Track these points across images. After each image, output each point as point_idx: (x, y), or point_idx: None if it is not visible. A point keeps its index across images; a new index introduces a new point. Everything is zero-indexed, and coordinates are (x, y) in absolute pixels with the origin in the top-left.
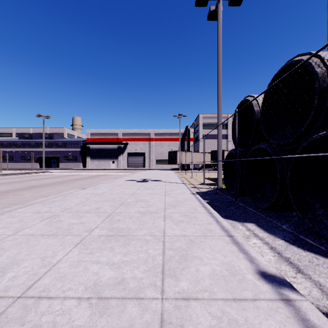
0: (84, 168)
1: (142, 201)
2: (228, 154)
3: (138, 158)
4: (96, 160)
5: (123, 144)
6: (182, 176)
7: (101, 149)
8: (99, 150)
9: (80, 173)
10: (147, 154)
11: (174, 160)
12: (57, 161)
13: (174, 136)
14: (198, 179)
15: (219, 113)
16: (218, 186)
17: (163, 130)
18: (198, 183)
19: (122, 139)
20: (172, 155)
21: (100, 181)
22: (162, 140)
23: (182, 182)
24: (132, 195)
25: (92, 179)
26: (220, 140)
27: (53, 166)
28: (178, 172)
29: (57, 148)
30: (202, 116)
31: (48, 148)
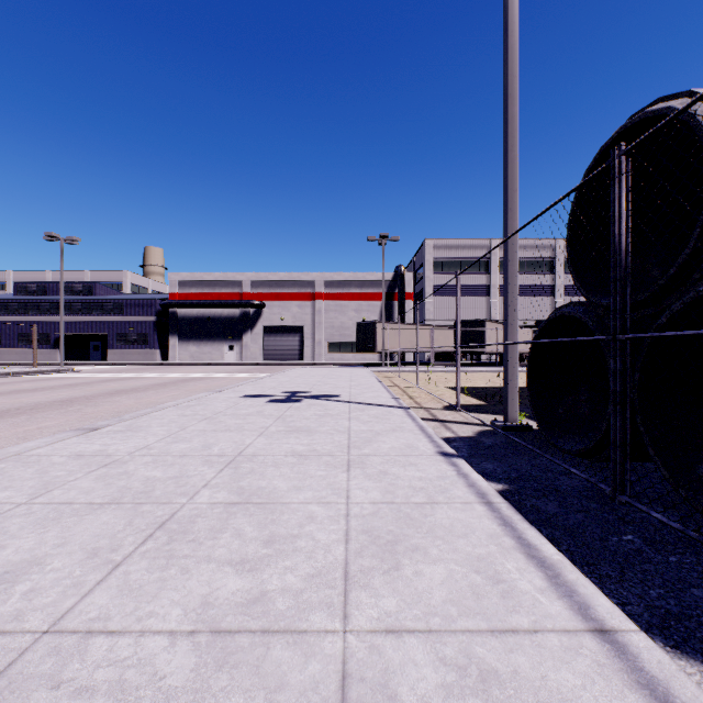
0: (163, 362)
1: (254, 508)
2: (550, 321)
3: (288, 338)
4: (191, 342)
5: (254, 306)
6: (390, 381)
7: (204, 319)
8: (198, 321)
9: (144, 375)
10: (308, 330)
11: (370, 343)
12: (102, 345)
13: (369, 288)
14: (433, 392)
15: (509, 200)
16: (508, 418)
17: (344, 276)
18: (437, 403)
19: (252, 296)
20: (365, 330)
21: (179, 396)
22: (342, 298)
23: (395, 402)
24: (233, 462)
25: (161, 391)
26: (512, 280)
27: (94, 357)
28: (379, 372)
29: (101, 315)
30: (432, 244)
31: (82, 316)
